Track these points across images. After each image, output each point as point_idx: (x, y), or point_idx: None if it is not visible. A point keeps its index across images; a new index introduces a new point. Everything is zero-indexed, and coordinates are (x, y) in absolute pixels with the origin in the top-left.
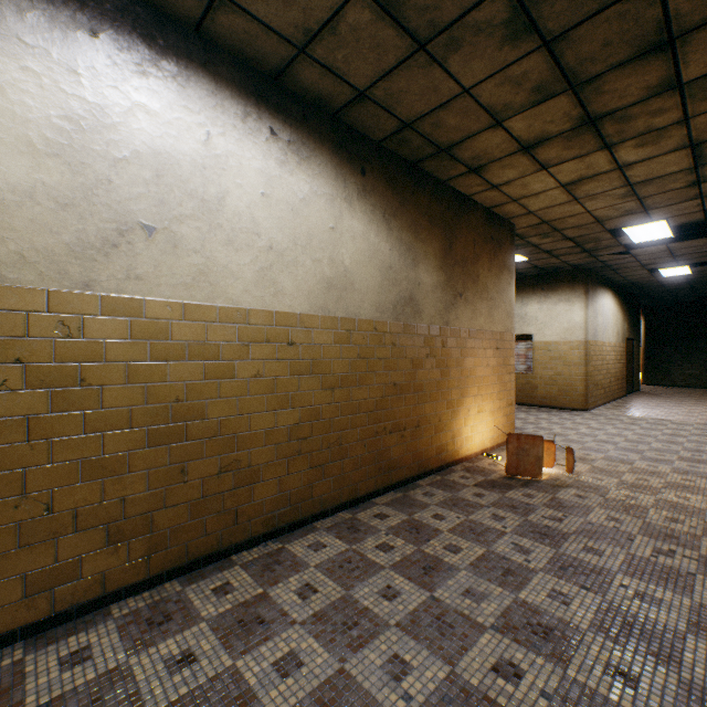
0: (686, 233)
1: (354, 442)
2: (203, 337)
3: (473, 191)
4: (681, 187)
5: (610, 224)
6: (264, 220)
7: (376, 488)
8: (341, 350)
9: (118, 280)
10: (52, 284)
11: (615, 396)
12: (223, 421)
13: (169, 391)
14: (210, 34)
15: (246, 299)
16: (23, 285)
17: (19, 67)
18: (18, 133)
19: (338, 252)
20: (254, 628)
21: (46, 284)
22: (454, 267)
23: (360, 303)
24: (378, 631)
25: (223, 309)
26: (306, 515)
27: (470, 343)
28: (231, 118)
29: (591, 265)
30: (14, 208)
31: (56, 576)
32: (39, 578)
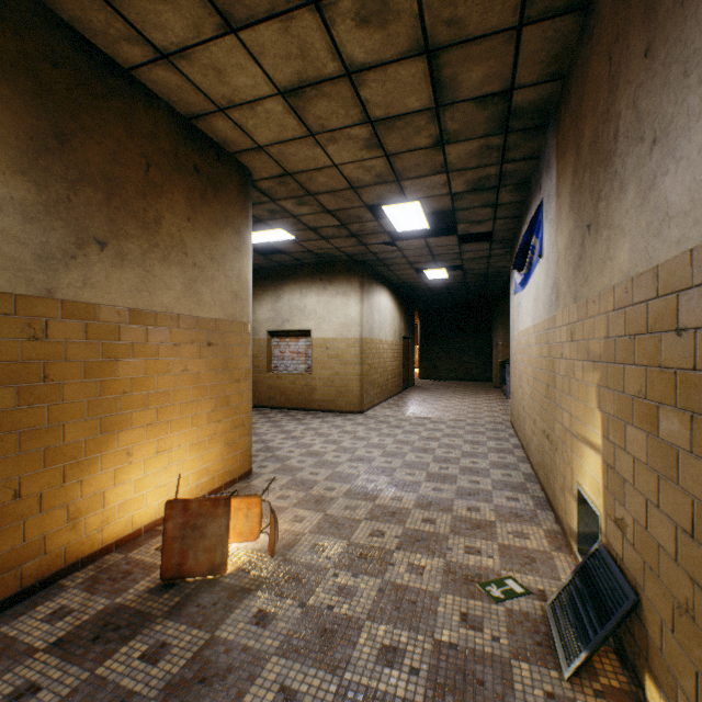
0: (442, 232)
1: None
2: None
3: (129, 57)
4: (427, 145)
5: (367, 196)
6: None
7: None
8: None
9: None
10: None
11: (393, 392)
12: None
13: None
14: None
15: None
16: None
17: None
18: None
19: None
20: None
21: None
22: (79, 185)
23: None
24: None
25: None
26: None
27: (134, 333)
28: None
29: (366, 257)
30: None
31: None
32: None
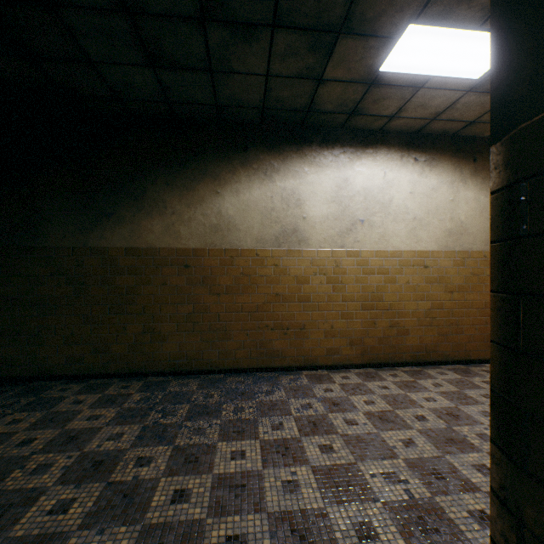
0: None
1: (467, 325)
2: (382, 265)
3: None
4: None
5: None
6: (410, 205)
7: (484, 358)
8: (458, 270)
9: (351, 243)
10: (332, 247)
11: None
12: (391, 303)
13: (369, 288)
14: (386, 129)
15: (402, 246)
16: (325, 249)
17: (324, 175)
18: (324, 197)
19: (455, 213)
20: (411, 388)
21: (331, 247)
22: None
23: (472, 241)
24: (477, 403)
25: (391, 252)
26: (434, 360)
27: None
28: (394, 162)
29: None
30: (323, 223)
31: (333, 351)
32: (329, 350)
